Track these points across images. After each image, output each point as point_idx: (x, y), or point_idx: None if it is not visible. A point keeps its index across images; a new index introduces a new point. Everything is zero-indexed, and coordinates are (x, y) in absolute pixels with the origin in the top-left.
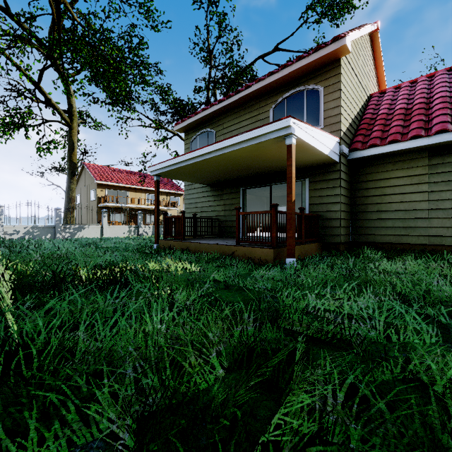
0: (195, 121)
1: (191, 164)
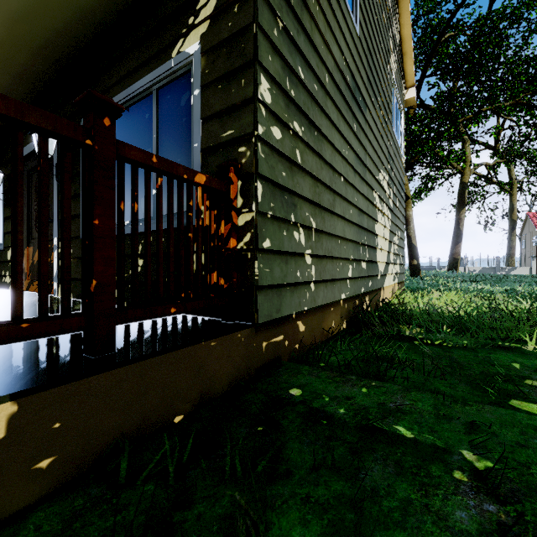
0: None
1: None
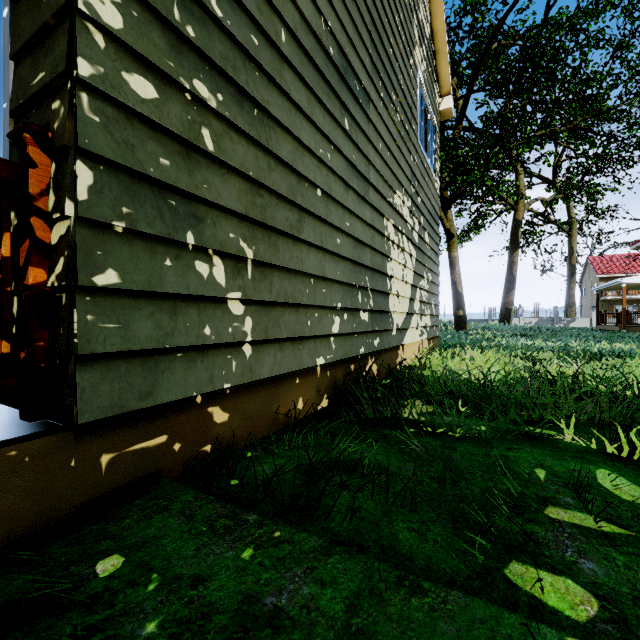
0: (639, 245)
1: (603, 288)
